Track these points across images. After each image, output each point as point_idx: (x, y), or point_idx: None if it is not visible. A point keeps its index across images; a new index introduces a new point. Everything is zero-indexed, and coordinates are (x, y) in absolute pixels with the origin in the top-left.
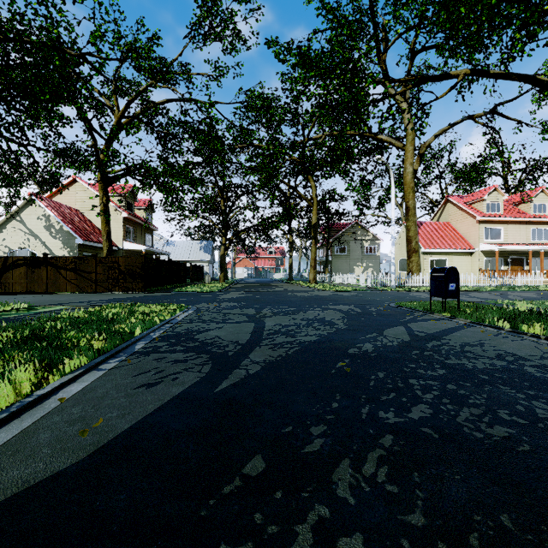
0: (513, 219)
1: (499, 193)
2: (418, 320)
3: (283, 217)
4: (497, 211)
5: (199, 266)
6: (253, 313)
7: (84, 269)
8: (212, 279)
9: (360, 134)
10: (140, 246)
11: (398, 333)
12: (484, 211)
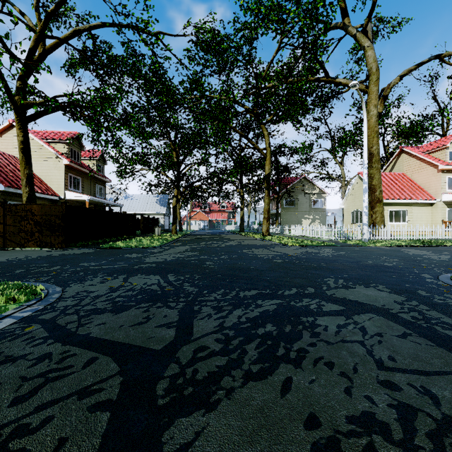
0: None
1: None
2: None
3: (235, 168)
4: None
5: (153, 218)
6: (163, 346)
7: None
8: (167, 231)
9: (316, 80)
10: (84, 195)
11: None
12: (446, 160)
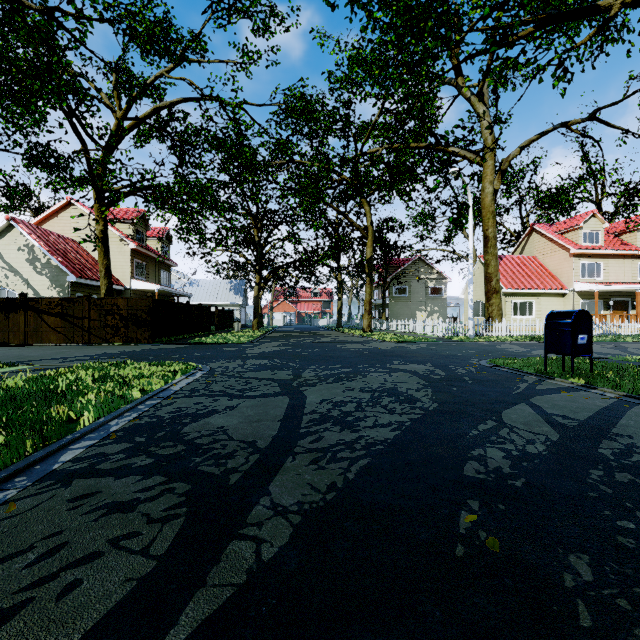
0: (616, 252)
1: (598, 219)
2: (541, 391)
3: (331, 250)
4: (595, 242)
5: (228, 311)
6: (289, 378)
7: (74, 314)
8: (245, 326)
9: (427, 147)
10: (153, 285)
11: (529, 420)
12: (579, 243)
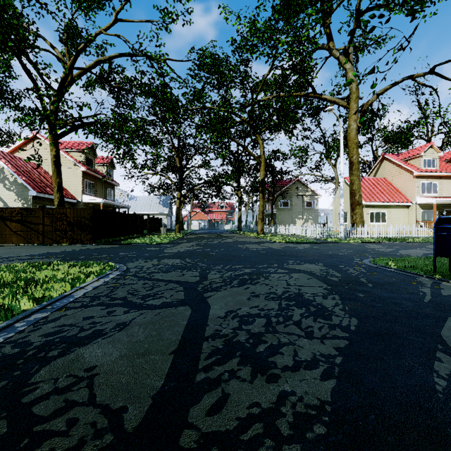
0: (448, 174)
1: (435, 149)
2: None
3: (233, 173)
4: (432, 166)
5: (157, 218)
6: (195, 281)
7: (31, 220)
8: (170, 230)
9: (305, 95)
10: (98, 199)
11: None
12: (420, 167)
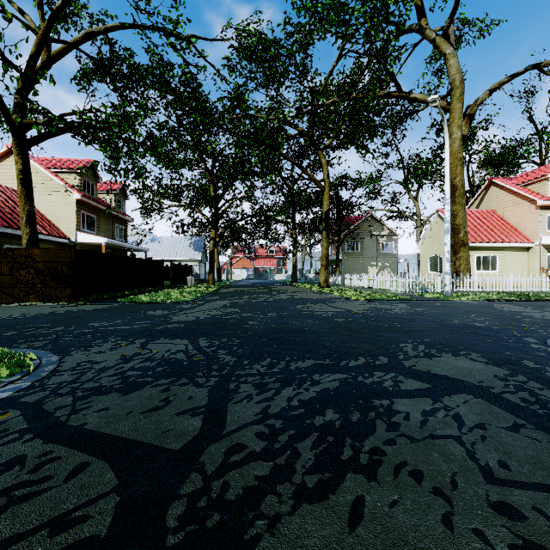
0: None
1: None
2: None
3: (287, 204)
4: None
5: (186, 266)
6: (183, 444)
7: None
8: (203, 281)
9: (386, 95)
10: (99, 238)
11: None
12: (546, 194)
